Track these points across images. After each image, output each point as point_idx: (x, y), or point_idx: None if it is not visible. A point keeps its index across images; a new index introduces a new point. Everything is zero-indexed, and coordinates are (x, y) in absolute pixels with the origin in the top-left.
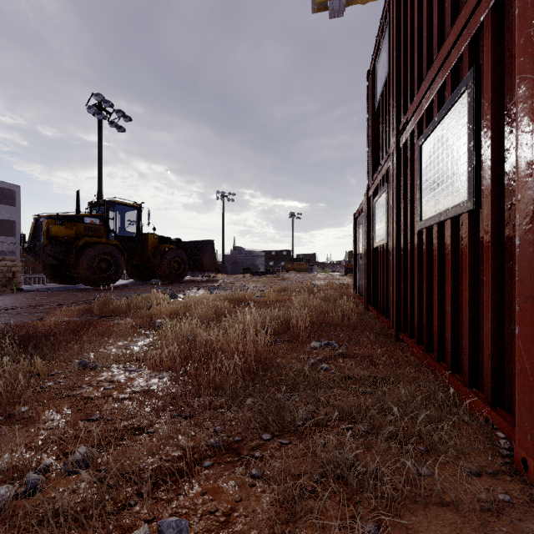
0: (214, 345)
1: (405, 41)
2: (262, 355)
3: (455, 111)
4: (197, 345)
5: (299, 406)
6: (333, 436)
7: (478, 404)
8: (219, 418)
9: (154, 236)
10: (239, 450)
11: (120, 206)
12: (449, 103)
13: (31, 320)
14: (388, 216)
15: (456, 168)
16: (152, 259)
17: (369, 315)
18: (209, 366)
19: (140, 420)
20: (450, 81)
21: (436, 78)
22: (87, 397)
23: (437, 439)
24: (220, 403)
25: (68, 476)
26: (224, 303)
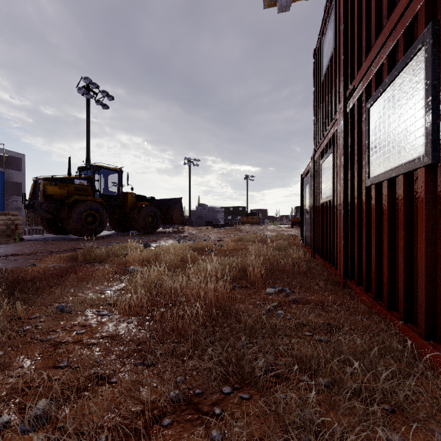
0: (178, 292)
1: (351, 15)
2: (222, 301)
3: (408, 70)
4: (163, 292)
5: (259, 356)
6: (294, 392)
7: (438, 357)
8: (180, 368)
9: (132, 195)
10: (199, 406)
11: (104, 170)
12: (402, 63)
13: (23, 266)
14: (334, 175)
15: (410, 125)
16: (130, 214)
17: (316, 263)
18: (173, 312)
19: (104, 370)
20: (403, 42)
21: (387, 41)
22: (57, 343)
23: (402, 397)
24: (182, 351)
25: (24, 435)
26: (189, 251)
